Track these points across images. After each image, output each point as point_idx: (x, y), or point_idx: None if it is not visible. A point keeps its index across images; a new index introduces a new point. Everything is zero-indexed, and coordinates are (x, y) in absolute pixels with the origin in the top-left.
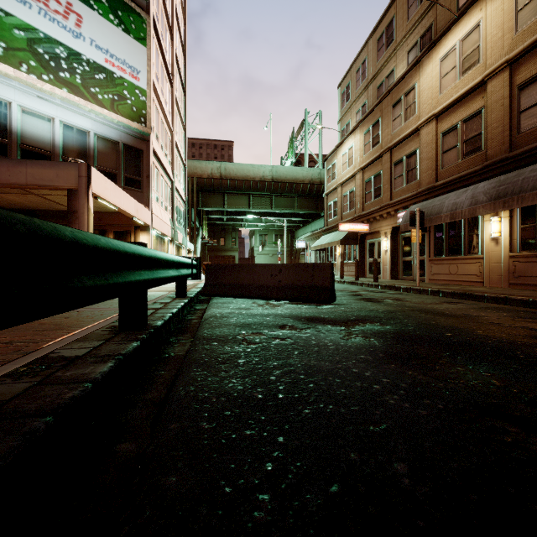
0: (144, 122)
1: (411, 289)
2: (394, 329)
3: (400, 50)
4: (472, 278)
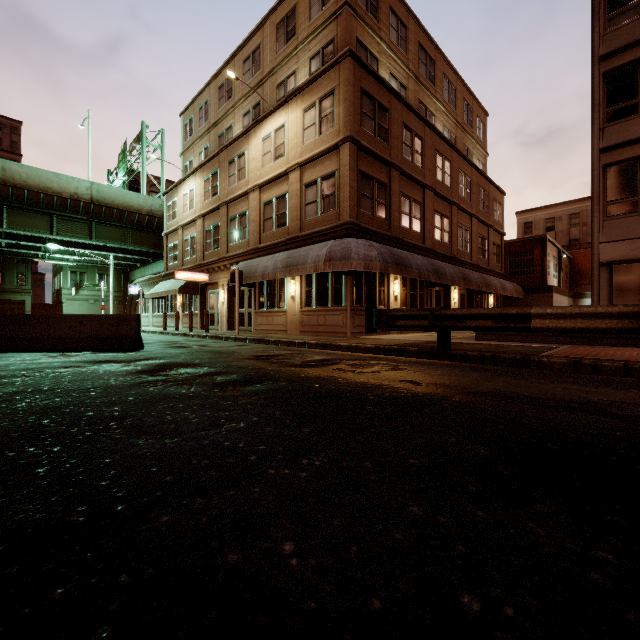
0: None
1: (230, 337)
2: (165, 361)
3: (238, 110)
4: (281, 327)
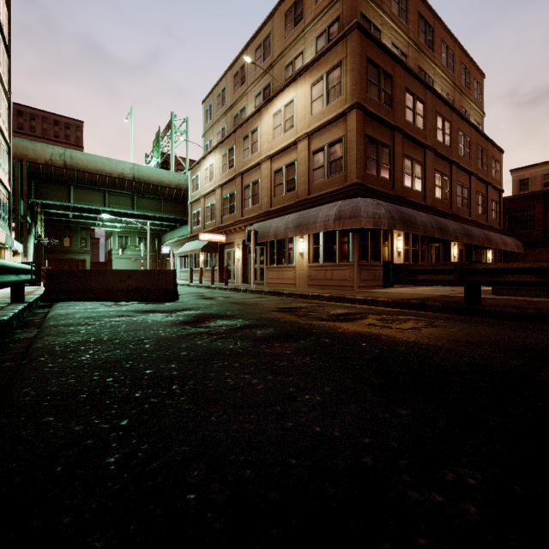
0: None
1: (247, 290)
2: (201, 312)
3: (250, 93)
4: (290, 281)
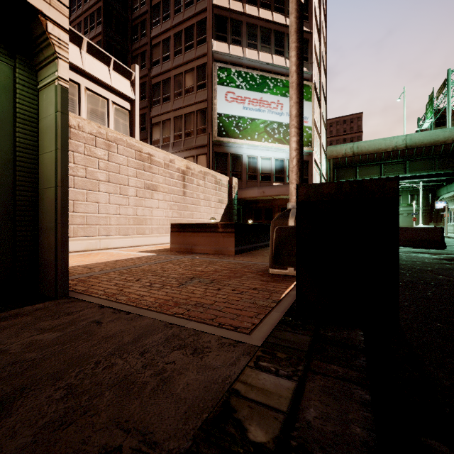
0: (310, 145)
1: None
2: None
3: None
4: None
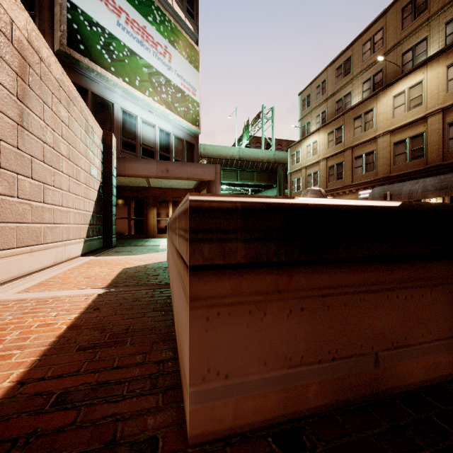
0: (198, 125)
1: None
2: None
3: (356, 81)
4: None
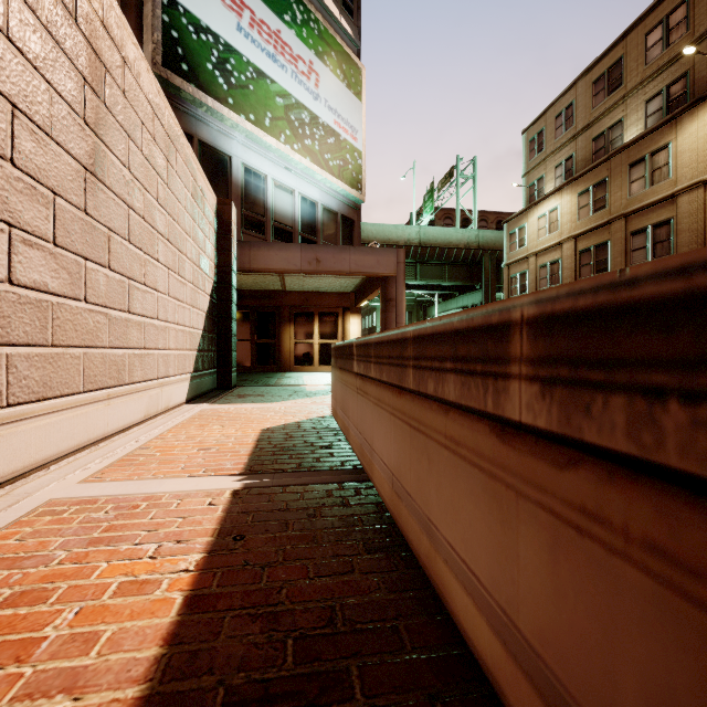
0: (360, 188)
1: None
2: None
3: (633, 98)
4: None
